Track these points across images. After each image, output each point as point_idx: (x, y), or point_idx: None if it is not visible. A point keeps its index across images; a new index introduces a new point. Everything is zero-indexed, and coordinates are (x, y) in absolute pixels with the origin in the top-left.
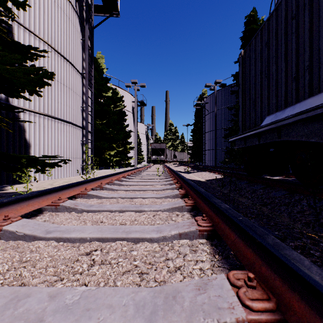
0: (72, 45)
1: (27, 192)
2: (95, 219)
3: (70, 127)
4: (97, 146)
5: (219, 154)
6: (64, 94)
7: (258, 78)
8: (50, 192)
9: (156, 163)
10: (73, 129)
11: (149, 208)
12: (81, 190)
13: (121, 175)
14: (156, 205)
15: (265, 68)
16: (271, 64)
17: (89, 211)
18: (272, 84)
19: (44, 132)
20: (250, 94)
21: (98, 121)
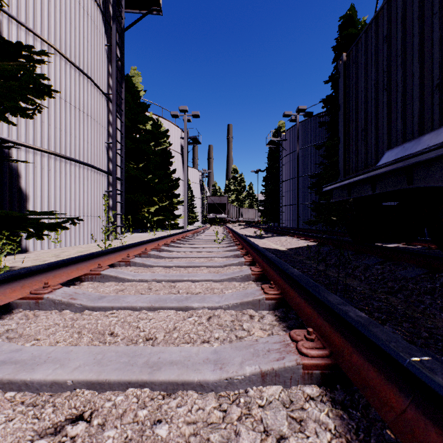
0: (93, 53)
1: (0, 272)
2: (101, 328)
3: (90, 171)
4: (130, 200)
5: (302, 211)
6: (80, 123)
7: (371, 93)
8: (28, 274)
9: (215, 224)
10: (94, 175)
11: (200, 303)
12: (92, 268)
13: (162, 242)
14: (213, 297)
15: (383, 76)
16: (393, 69)
17: (94, 308)
18: (397, 99)
19: (49, 179)
20: (356, 119)
21: (132, 165)
